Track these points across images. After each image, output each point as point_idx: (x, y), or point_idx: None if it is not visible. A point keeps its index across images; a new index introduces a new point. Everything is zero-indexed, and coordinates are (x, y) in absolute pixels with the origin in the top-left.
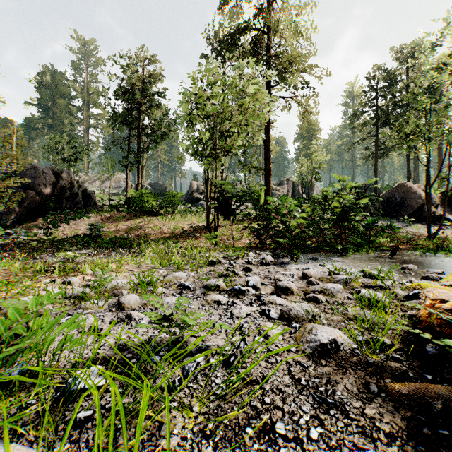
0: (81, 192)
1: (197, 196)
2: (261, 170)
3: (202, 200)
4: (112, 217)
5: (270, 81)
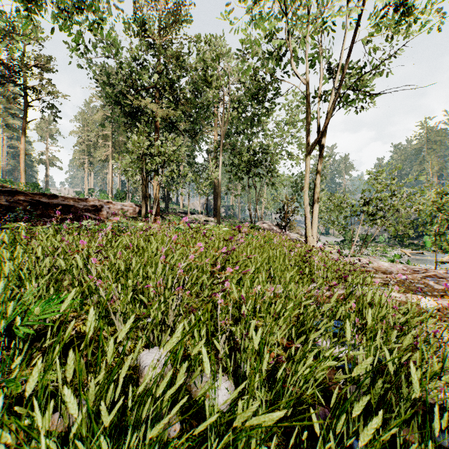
0: None
1: None
2: None
3: None
4: None
5: None
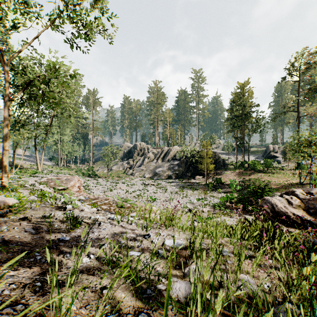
0: (221, 160)
1: (273, 154)
2: None
3: (277, 157)
4: (241, 173)
5: None
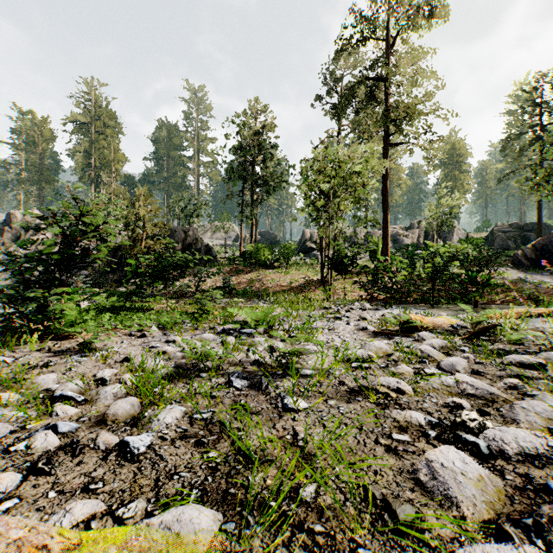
0: (203, 247)
1: (310, 246)
2: (377, 223)
3: (315, 250)
4: (233, 270)
5: (387, 129)
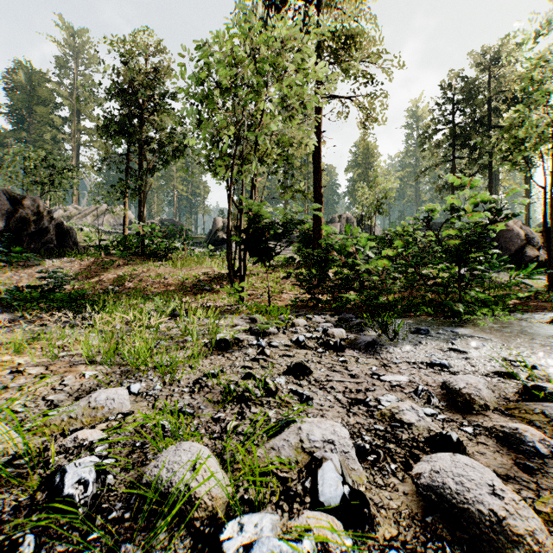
0: (54, 227)
1: (223, 236)
2: (309, 195)
3: None
4: (96, 261)
5: None
